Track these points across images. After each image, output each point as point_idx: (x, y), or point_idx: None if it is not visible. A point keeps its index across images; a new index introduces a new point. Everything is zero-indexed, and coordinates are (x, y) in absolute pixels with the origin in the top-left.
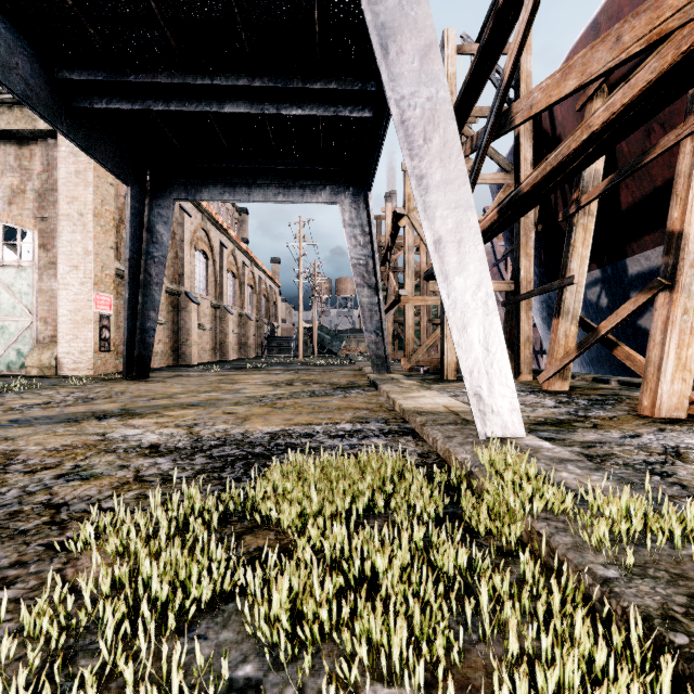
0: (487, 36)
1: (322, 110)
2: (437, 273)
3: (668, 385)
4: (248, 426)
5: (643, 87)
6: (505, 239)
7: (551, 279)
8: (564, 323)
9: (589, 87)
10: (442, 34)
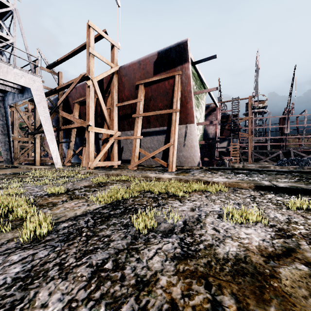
0: (53, 91)
1: (0, 87)
2: (49, 145)
3: (84, 161)
4: (1, 173)
5: (76, 127)
6: (54, 121)
7: (68, 137)
8: (70, 150)
9: (75, 99)
10: (35, 62)
